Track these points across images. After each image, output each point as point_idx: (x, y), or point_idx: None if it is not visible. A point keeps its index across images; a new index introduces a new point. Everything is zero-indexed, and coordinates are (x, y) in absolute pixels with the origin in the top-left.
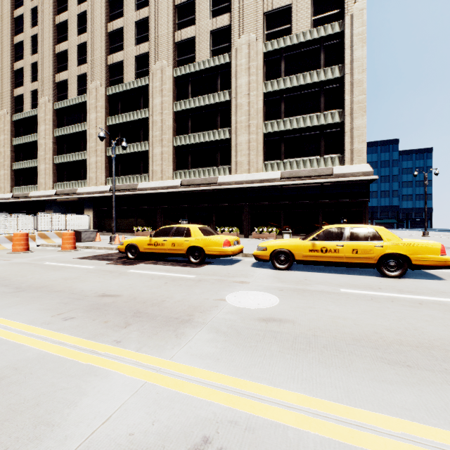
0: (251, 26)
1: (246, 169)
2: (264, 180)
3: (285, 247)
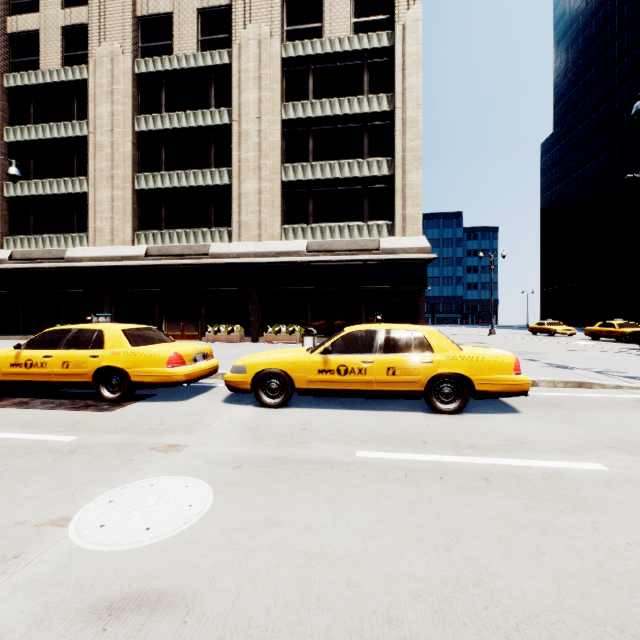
0: (263, 13)
1: (255, 235)
2: (283, 253)
3: (278, 365)
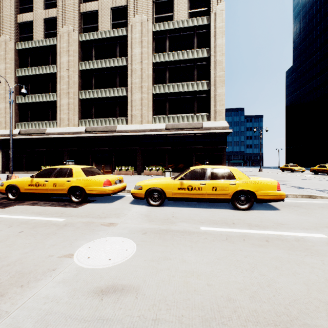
0: (143, 9)
1: (139, 121)
2: (153, 130)
3: (157, 185)
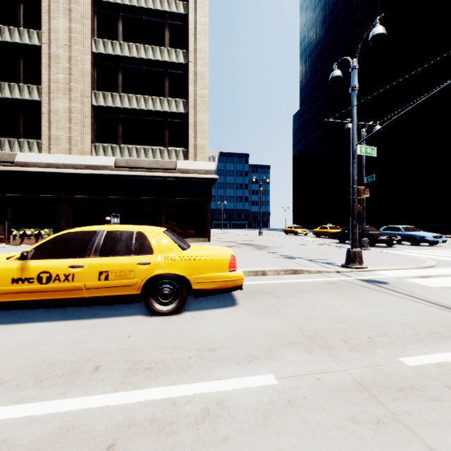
0: None
1: (65, 149)
2: (92, 166)
3: None
